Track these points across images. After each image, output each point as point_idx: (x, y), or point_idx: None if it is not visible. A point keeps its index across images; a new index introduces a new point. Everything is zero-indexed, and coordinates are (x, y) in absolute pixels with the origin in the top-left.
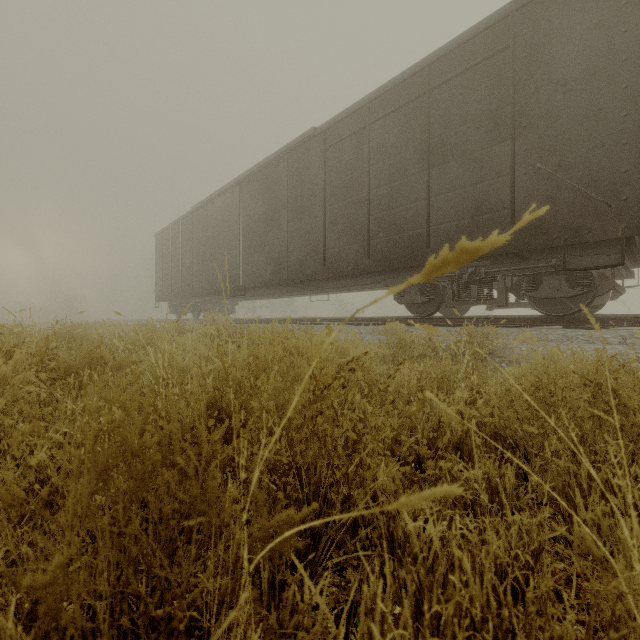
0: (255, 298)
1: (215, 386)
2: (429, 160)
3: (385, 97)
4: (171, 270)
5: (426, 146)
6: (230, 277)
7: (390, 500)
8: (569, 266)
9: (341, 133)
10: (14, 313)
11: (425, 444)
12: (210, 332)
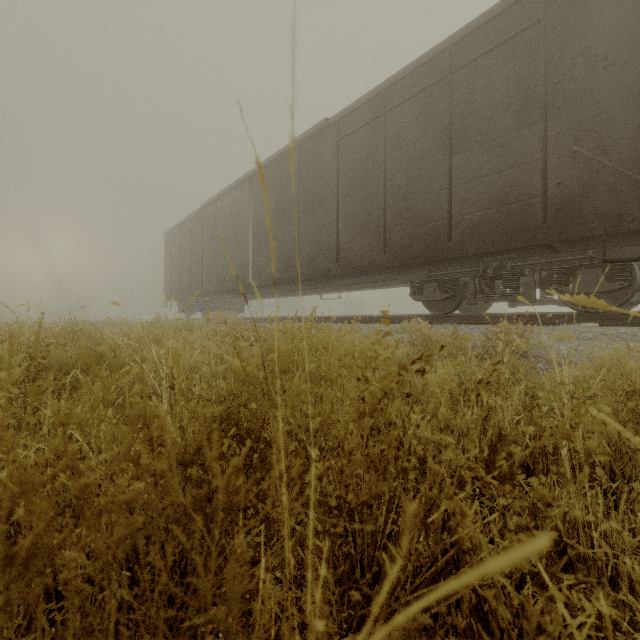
0: (265, 297)
1: (230, 391)
2: (450, 147)
3: (402, 83)
4: (180, 269)
5: (447, 133)
6: (240, 275)
7: (485, 561)
8: (607, 258)
9: (355, 123)
10: (27, 313)
11: (483, 461)
12: (220, 330)
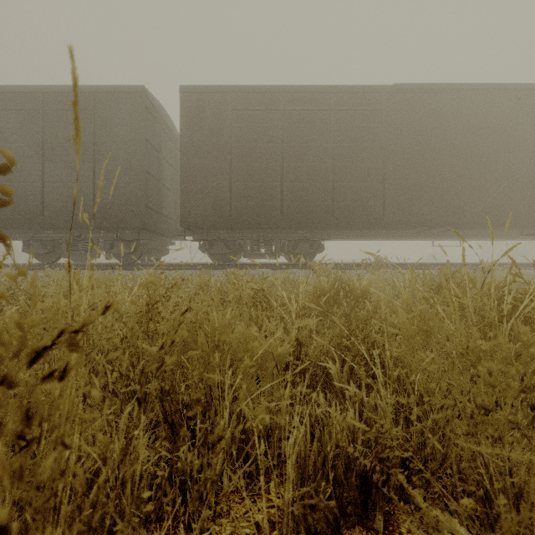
0: None
1: None
2: (43, 157)
3: (7, 95)
4: None
5: (41, 146)
6: None
7: None
8: (128, 238)
9: None
10: None
11: None
12: None
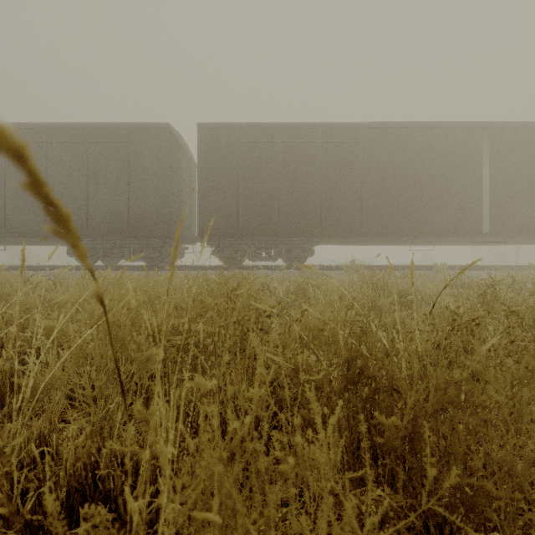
0: None
1: None
2: (88, 180)
3: (59, 131)
4: None
5: (86, 172)
6: None
7: None
8: (154, 244)
9: (22, 137)
10: None
11: None
12: None
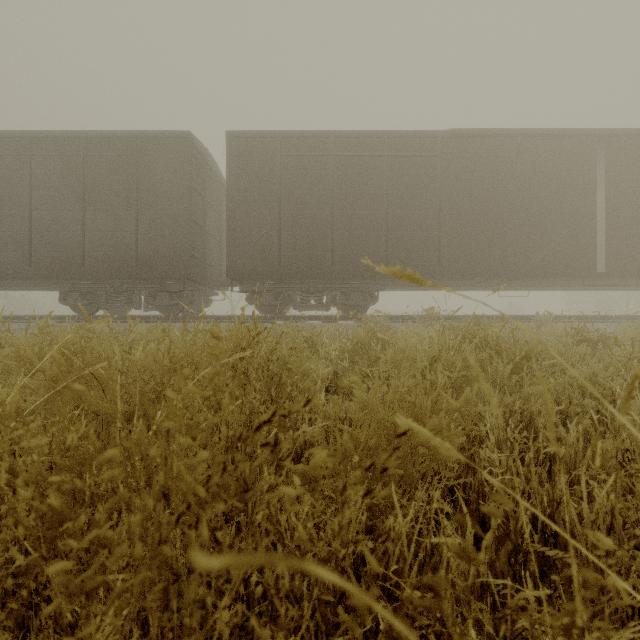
0: None
1: None
2: (84, 205)
3: (47, 141)
4: None
5: (82, 194)
6: None
7: None
8: (171, 289)
9: None
10: None
11: None
12: None
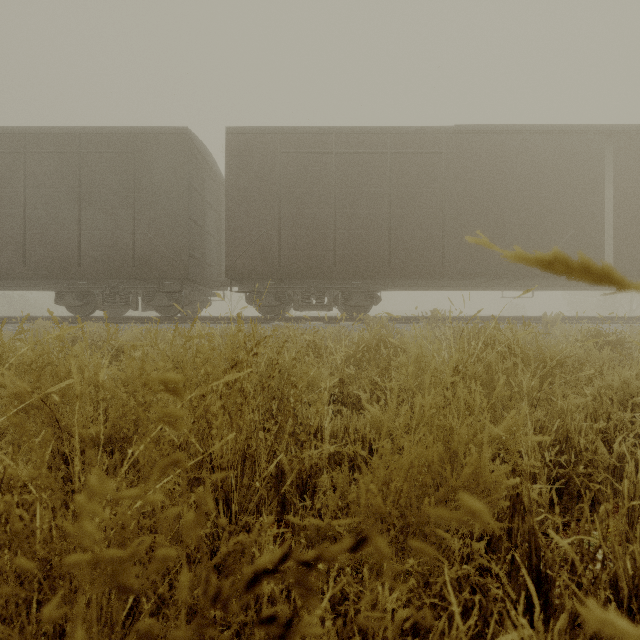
0: None
1: None
2: (80, 203)
3: (42, 137)
4: None
5: (77, 192)
6: None
7: None
8: (169, 289)
9: None
10: None
11: None
12: None
